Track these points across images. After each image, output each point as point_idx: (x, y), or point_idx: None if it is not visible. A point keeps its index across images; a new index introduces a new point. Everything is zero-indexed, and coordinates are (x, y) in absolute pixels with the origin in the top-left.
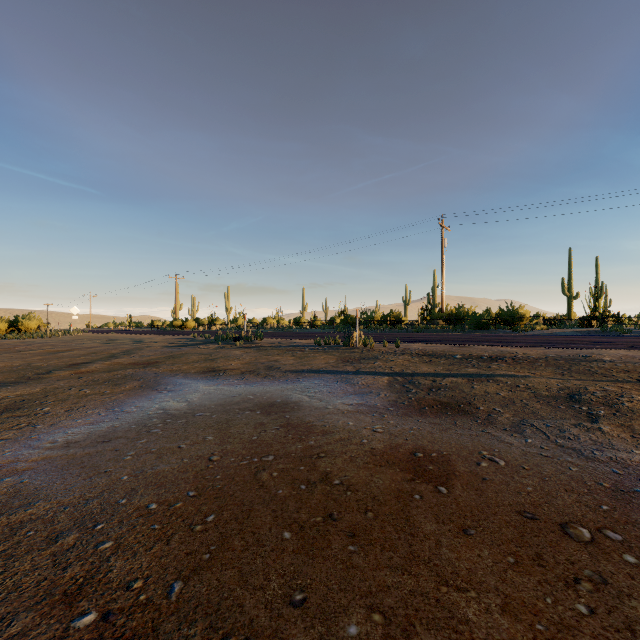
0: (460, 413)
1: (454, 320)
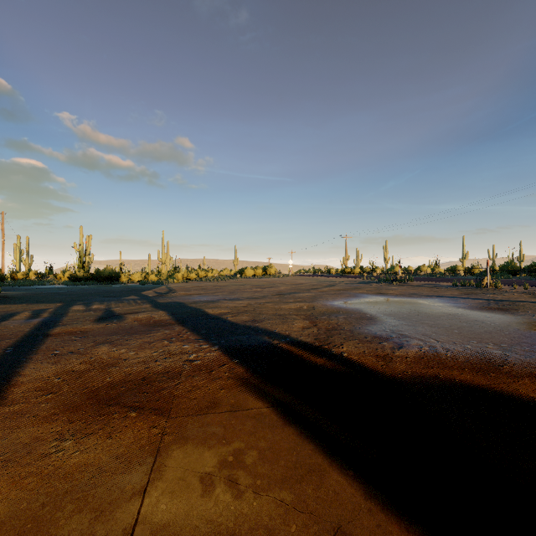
0: (502, 311)
1: None
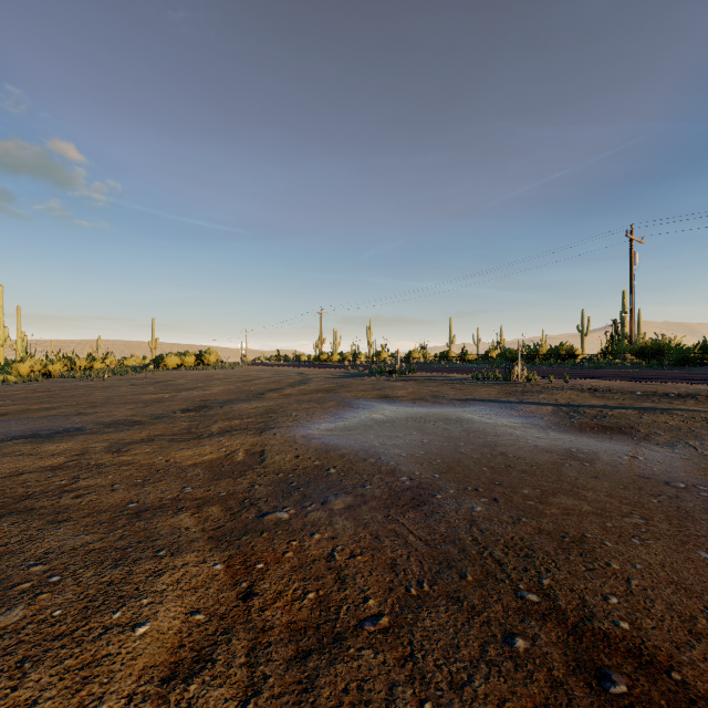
0: (619, 433)
1: (648, 354)
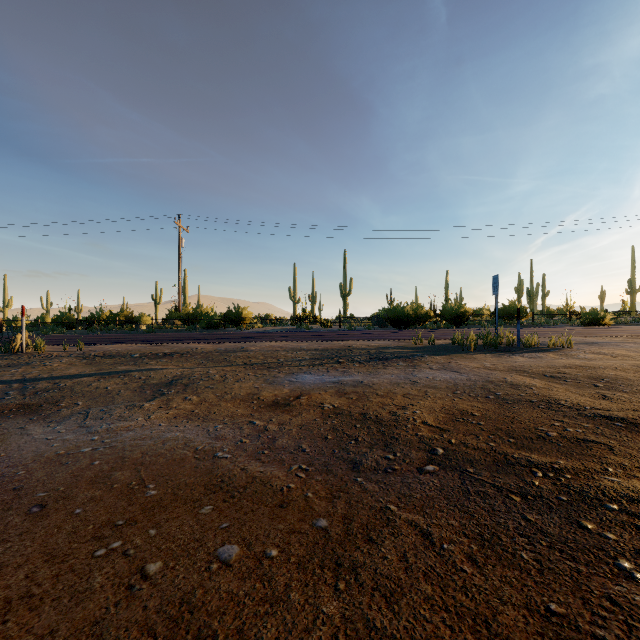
0: (27, 413)
1: (189, 320)
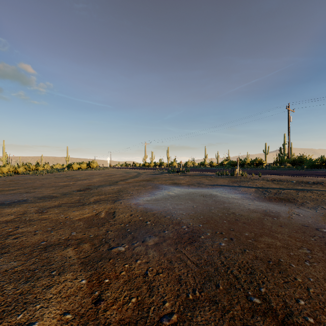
0: (288, 202)
1: (296, 163)
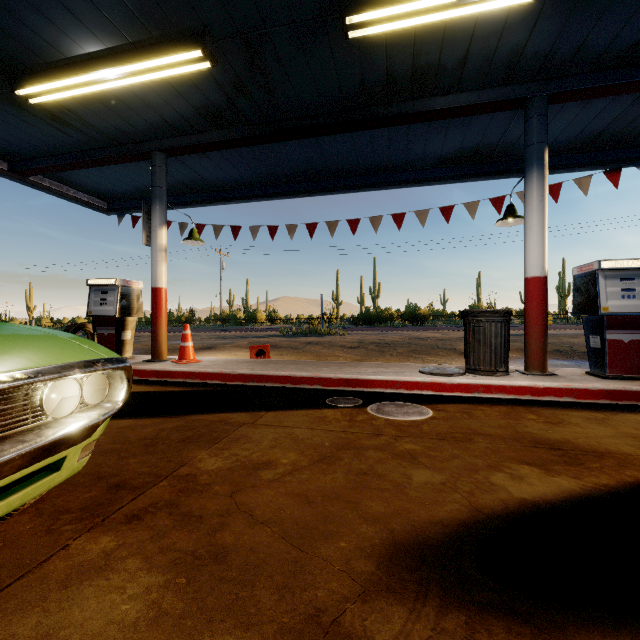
0: None
1: (222, 320)
